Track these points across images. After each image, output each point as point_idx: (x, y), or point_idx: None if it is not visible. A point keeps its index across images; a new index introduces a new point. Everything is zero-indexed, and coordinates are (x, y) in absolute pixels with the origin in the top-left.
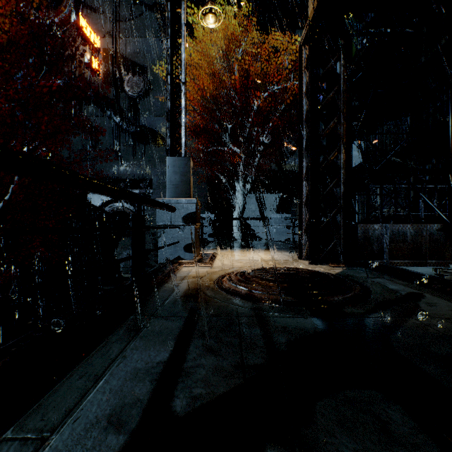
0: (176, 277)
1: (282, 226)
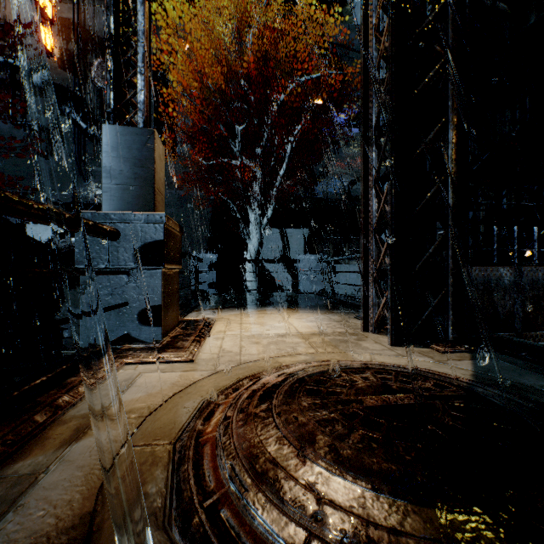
0: (66, 420)
1: (315, 271)
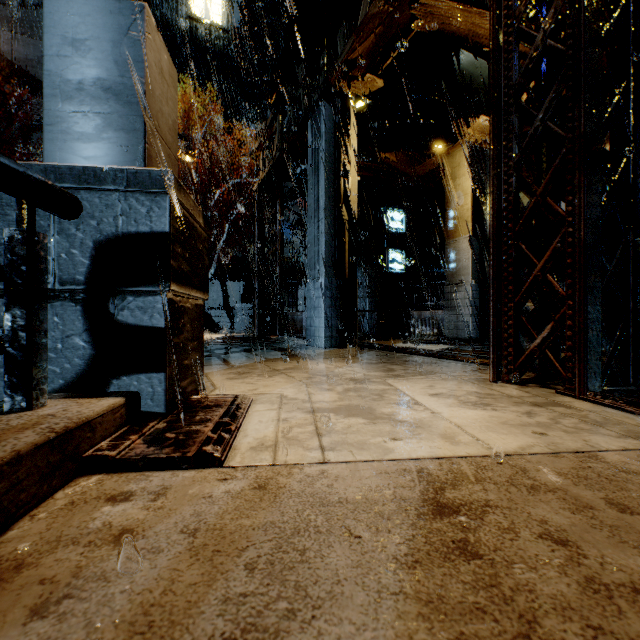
0: None
1: (246, 316)
